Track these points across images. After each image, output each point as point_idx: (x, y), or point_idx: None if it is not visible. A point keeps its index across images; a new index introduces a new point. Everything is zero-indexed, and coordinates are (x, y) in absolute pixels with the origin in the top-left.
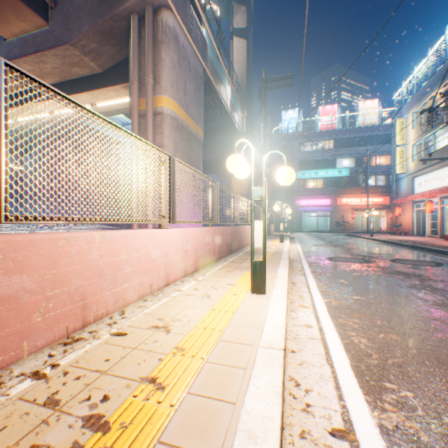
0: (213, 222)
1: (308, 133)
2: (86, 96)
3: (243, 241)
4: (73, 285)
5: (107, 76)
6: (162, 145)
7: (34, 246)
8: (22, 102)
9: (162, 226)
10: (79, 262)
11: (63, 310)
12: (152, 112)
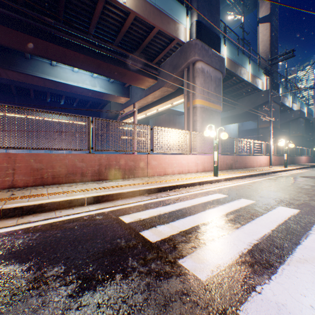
0: None
1: None
2: (169, 102)
3: (245, 164)
4: (163, 165)
5: (176, 92)
6: (195, 120)
7: (157, 157)
8: (148, 108)
9: (187, 154)
10: (164, 161)
11: (161, 170)
12: (191, 107)
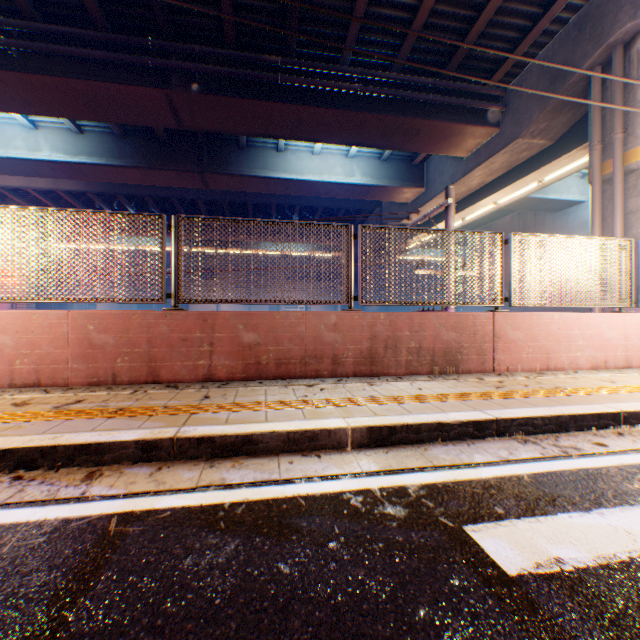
0: None
1: None
2: (531, 176)
3: None
4: (540, 343)
5: (557, 146)
6: (635, 210)
7: (521, 318)
8: (470, 203)
9: (620, 310)
10: (543, 330)
11: (534, 355)
12: (620, 174)
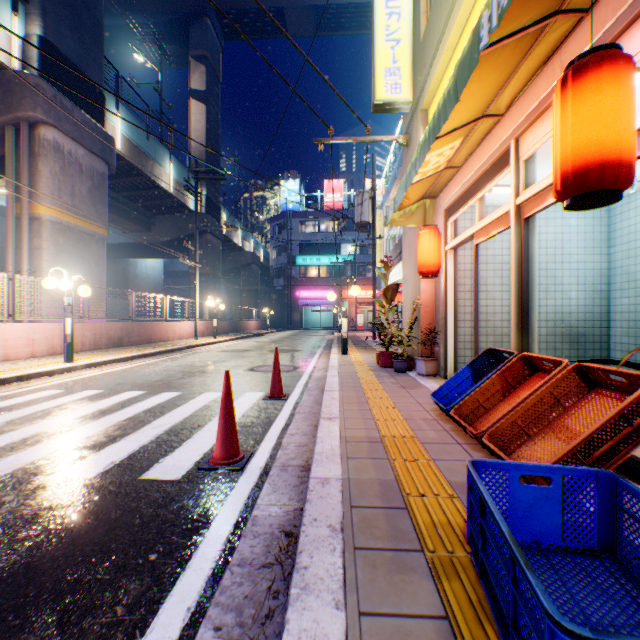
0: (81, 319)
1: (310, 211)
2: None
3: (153, 336)
4: None
5: None
6: (41, 248)
7: None
8: None
9: (6, 321)
10: None
11: None
12: (29, 218)
